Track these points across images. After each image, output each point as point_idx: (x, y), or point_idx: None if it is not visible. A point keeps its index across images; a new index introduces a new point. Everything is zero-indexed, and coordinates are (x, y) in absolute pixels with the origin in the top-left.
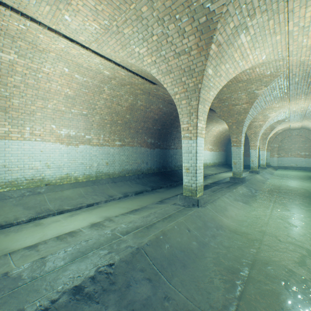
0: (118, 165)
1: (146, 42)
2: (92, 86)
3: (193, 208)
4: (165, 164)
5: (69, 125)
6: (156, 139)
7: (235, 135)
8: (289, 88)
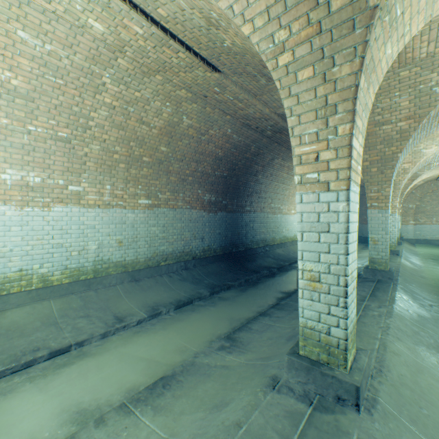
0: (145, 245)
1: None
2: (72, 71)
3: (343, 416)
4: (236, 240)
5: (24, 160)
6: (219, 194)
7: (377, 186)
8: None
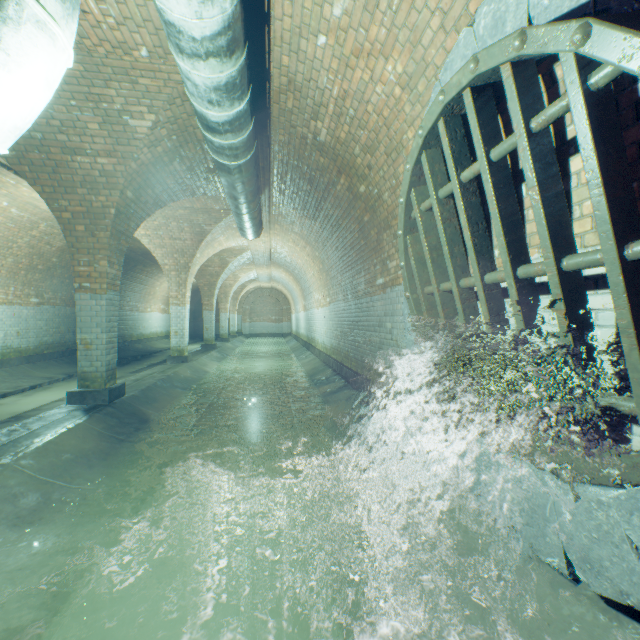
0: (35, 336)
1: (147, 222)
2: (26, 221)
3: (184, 363)
4: None
5: None
6: None
7: (208, 298)
8: (254, 260)
